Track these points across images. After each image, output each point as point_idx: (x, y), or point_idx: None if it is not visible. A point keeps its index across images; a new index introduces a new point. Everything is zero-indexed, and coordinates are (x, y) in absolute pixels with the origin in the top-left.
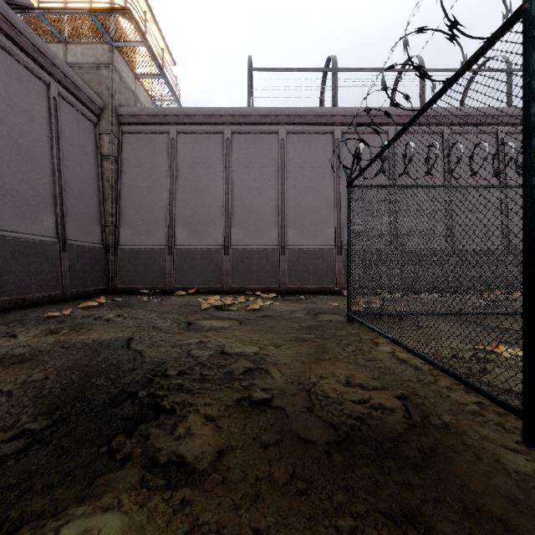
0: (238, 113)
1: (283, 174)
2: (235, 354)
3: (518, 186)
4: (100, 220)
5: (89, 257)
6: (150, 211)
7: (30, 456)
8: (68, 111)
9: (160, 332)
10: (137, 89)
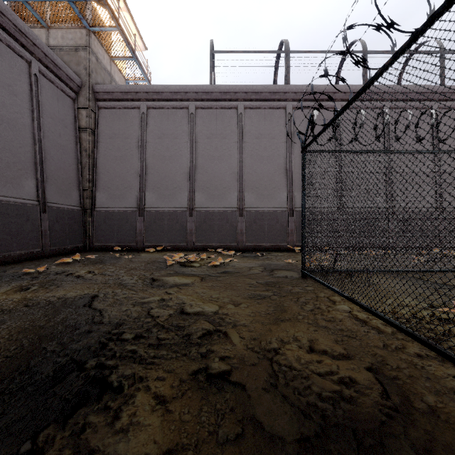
0: (201, 90)
1: (241, 144)
2: (194, 313)
3: None
4: (78, 185)
5: (68, 218)
6: (123, 177)
7: None
8: (48, 87)
9: (124, 289)
10: (112, 70)
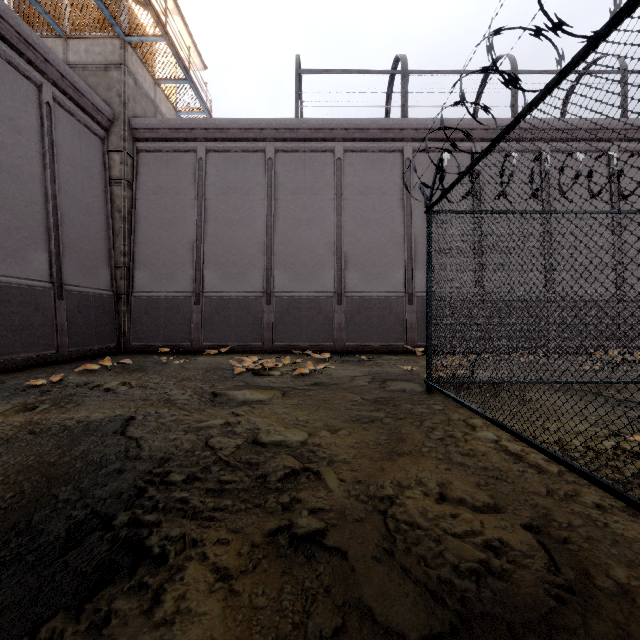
0: (283, 126)
1: (340, 202)
2: (273, 444)
3: None
4: (109, 260)
5: (95, 306)
6: (173, 249)
7: None
8: (66, 122)
9: (173, 408)
10: (157, 98)
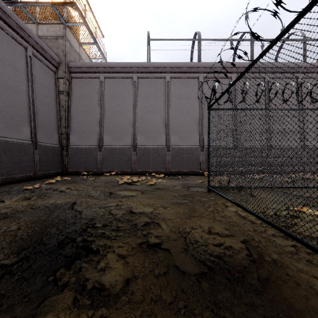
0: (141, 66)
1: (168, 102)
2: (138, 212)
3: (312, 109)
4: (58, 130)
5: (51, 152)
6: (88, 125)
7: (2, 284)
8: (38, 64)
9: (92, 198)
10: (80, 52)
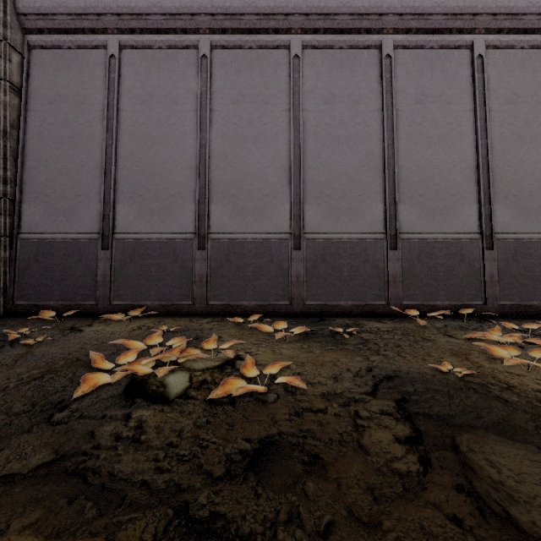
0: (221, 9)
1: (298, 114)
2: None
3: None
4: None
5: None
6: (74, 175)
7: None
8: None
9: None
10: None
